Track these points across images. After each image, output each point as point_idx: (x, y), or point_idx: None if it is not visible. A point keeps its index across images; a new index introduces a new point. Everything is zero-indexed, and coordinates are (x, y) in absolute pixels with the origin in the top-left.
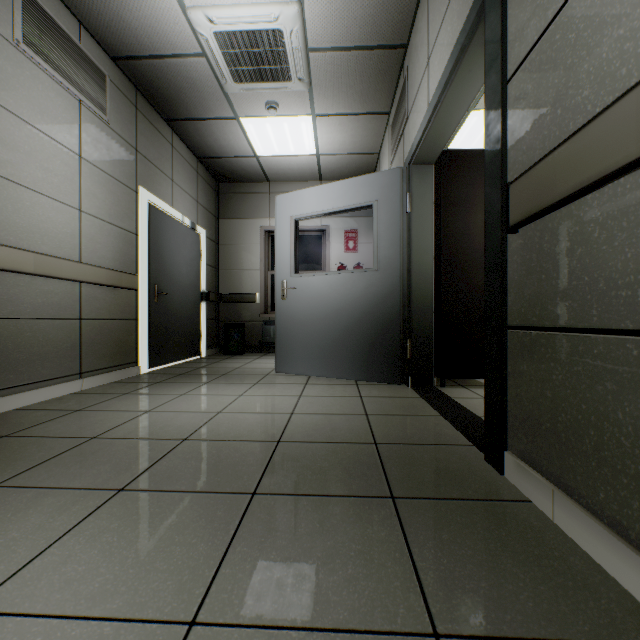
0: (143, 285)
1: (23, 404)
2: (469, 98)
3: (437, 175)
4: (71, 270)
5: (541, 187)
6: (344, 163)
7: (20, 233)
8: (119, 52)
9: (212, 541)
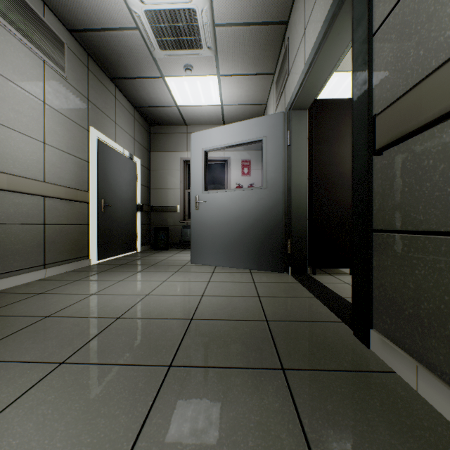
0: (93, 199)
1: None
2: (336, 57)
3: (310, 118)
4: (37, 187)
5: (406, 115)
6: (241, 111)
7: None
8: (74, 26)
9: (132, 413)
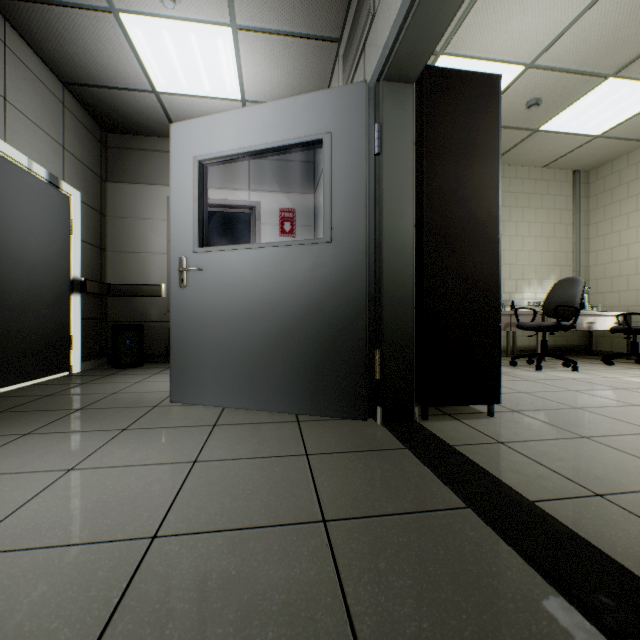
0: None
1: None
2: None
3: (416, 106)
4: None
5: None
6: None
7: None
8: None
9: None
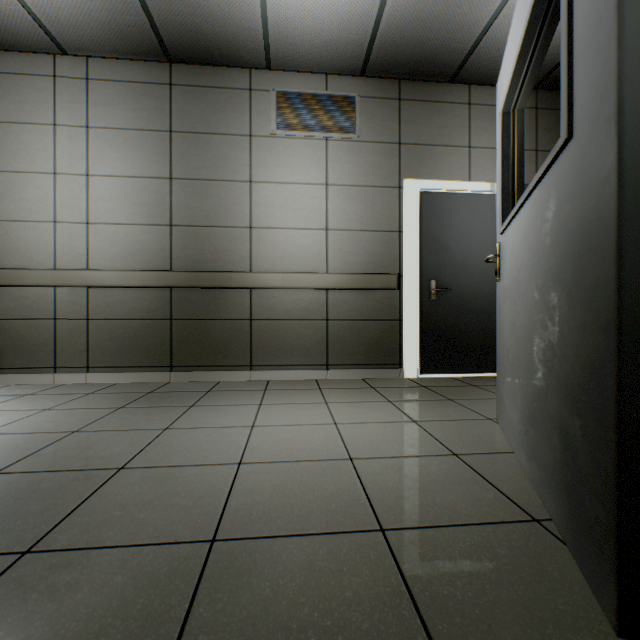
0: (408, 283)
1: (276, 378)
2: None
3: None
4: (312, 281)
5: None
6: None
7: (276, 261)
8: (357, 67)
9: None
